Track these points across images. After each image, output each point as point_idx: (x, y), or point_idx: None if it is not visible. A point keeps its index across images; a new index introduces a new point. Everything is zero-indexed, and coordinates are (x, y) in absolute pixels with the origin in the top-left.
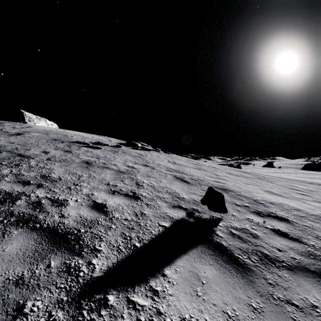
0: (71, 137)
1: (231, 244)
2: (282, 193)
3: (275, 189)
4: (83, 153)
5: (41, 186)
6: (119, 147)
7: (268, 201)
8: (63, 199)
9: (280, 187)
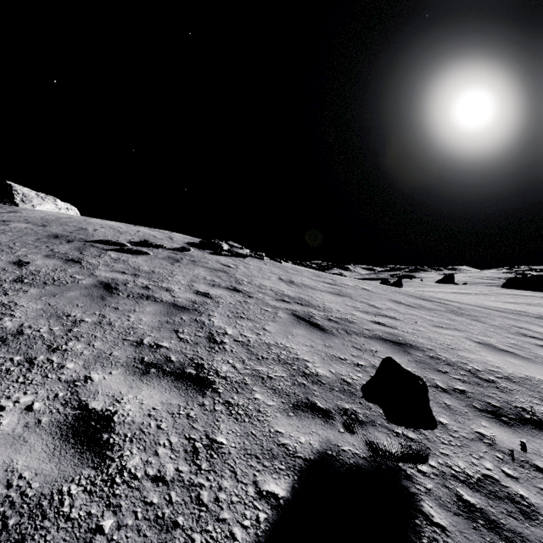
0: (93, 231)
1: None
2: (512, 348)
3: (493, 338)
4: (106, 264)
5: None
6: (186, 251)
7: (500, 373)
8: None
9: (500, 331)
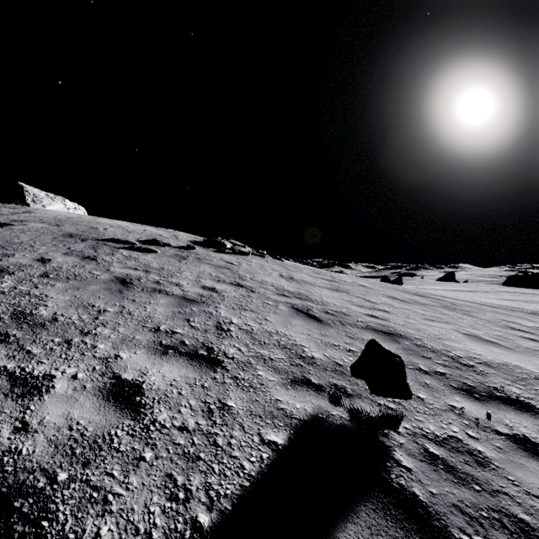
0: (103, 230)
1: (435, 491)
2: (497, 339)
3: (481, 330)
4: (119, 261)
5: (3, 341)
6: (191, 249)
7: (479, 359)
8: (44, 373)
9: (488, 324)
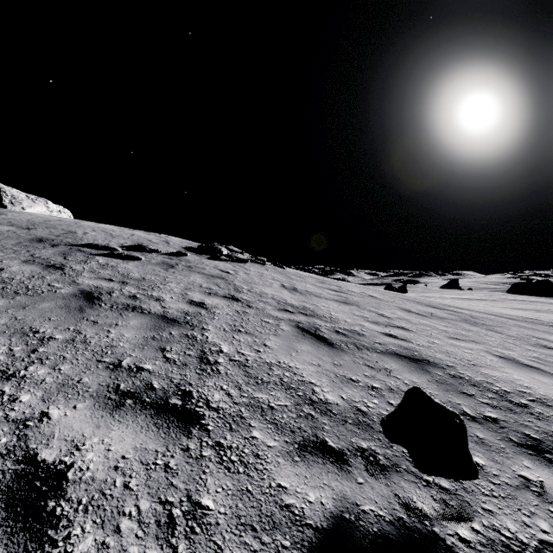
0: (82, 234)
1: None
2: (536, 363)
3: (514, 351)
4: (92, 270)
5: None
6: (182, 256)
7: (531, 395)
8: None
9: (519, 342)
